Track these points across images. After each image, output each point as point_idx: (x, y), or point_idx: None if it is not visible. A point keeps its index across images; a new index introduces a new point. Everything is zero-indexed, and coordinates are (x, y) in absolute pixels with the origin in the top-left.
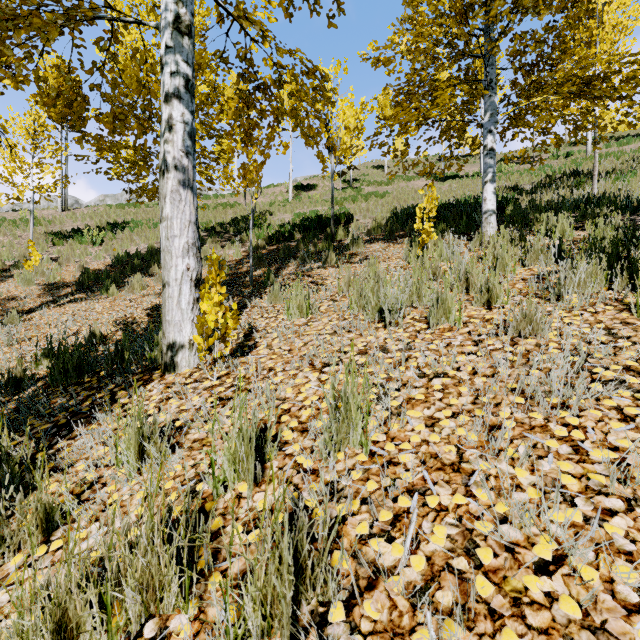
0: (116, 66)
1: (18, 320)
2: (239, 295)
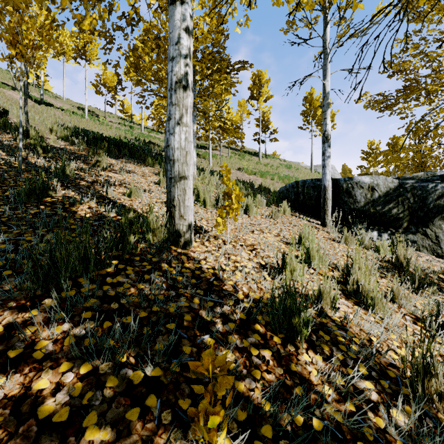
0: None
1: None
2: None
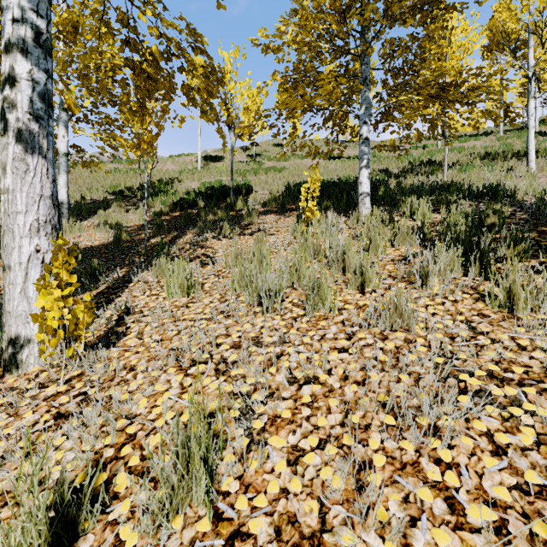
0: None
1: None
2: (130, 265)
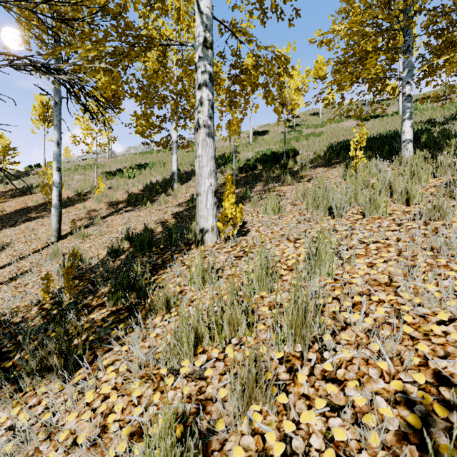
0: (165, 70)
1: (100, 222)
2: None
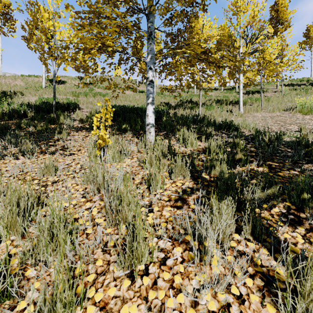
0: None
1: None
2: None
